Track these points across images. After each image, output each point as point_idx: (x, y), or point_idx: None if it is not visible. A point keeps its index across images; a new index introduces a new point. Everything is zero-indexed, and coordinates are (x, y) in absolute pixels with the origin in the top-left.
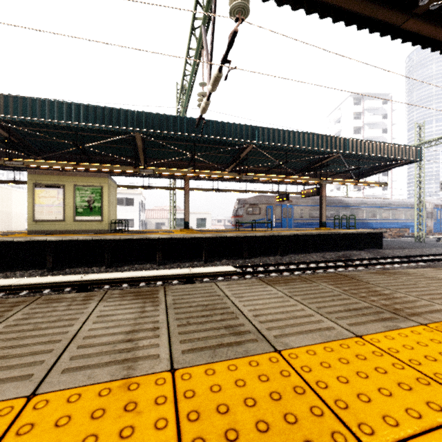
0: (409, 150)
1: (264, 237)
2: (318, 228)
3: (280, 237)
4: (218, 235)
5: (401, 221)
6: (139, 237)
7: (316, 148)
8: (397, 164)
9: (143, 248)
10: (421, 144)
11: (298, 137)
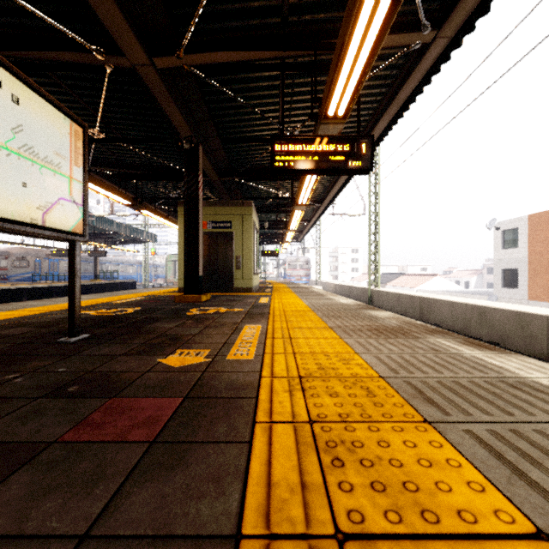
0: (153, 236)
1: (86, 285)
2: (94, 280)
3: (93, 285)
4: (65, 284)
5: (130, 274)
6: (15, 287)
7: (120, 231)
8: (145, 241)
9: (3, 298)
10: (146, 225)
11: (112, 223)
